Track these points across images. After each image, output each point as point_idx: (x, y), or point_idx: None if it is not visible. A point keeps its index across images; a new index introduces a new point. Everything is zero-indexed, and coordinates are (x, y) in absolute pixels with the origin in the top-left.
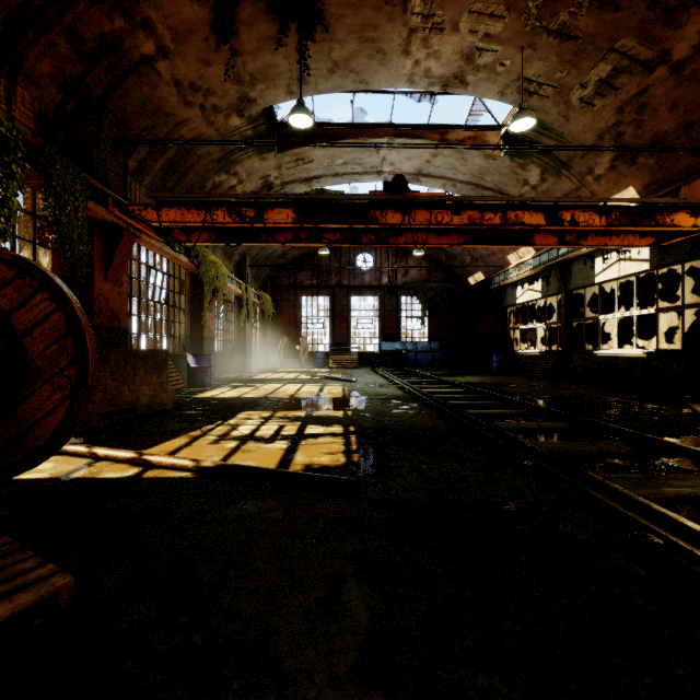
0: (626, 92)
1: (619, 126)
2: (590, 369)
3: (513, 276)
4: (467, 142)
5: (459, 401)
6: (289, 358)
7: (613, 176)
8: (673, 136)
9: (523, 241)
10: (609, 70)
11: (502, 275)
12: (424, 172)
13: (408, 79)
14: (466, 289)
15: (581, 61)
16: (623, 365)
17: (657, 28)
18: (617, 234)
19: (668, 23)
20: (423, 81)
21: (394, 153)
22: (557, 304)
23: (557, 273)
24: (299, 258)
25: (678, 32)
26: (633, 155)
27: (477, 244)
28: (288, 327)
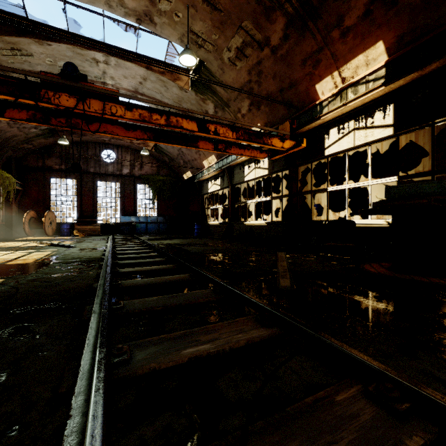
0: (251, 60)
1: (250, 83)
2: (242, 233)
3: (206, 174)
4: (166, 74)
5: (132, 261)
6: (35, 228)
7: (250, 116)
8: (275, 95)
9: (191, 144)
10: (241, 42)
11: (201, 173)
12: (140, 91)
13: (106, 2)
14: (183, 182)
15: (225, 30)
16: (257, 230)
17: (262, 20)
18: (248, 149)
19: (267, 18)
20: (120, 9)
21: (112, 69)
22: (228, 193)
23: (227, 174)
24: (47, 146)
25: (272, 26)
26: (259, 104)
27: (158, 141)
28: (36, 203)
